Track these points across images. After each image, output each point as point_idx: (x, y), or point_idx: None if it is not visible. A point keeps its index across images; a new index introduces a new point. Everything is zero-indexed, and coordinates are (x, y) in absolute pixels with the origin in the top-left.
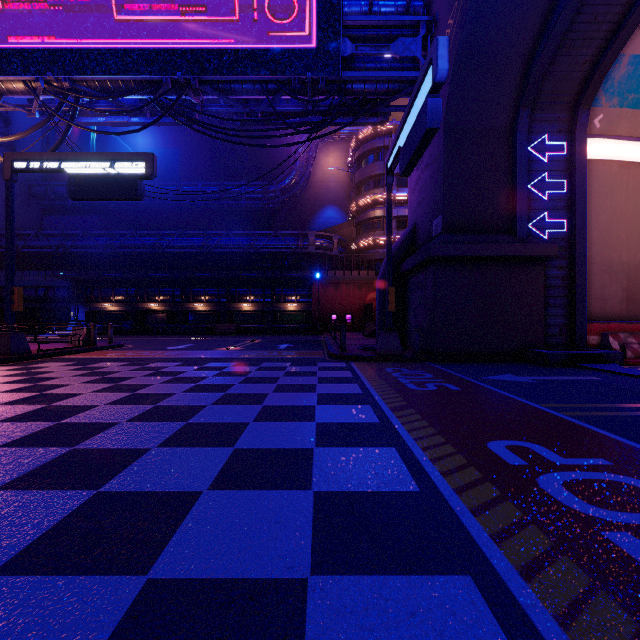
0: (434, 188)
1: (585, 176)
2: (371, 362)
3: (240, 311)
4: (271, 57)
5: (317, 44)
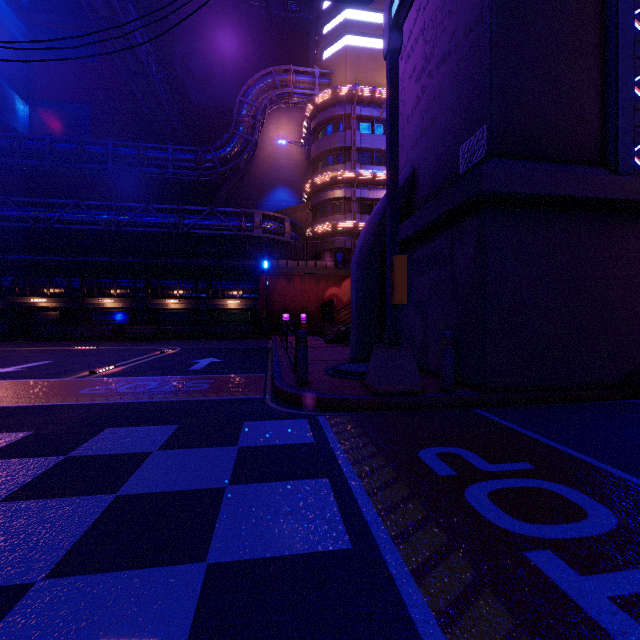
0: (464, 85)
1: None
2: (365, 415)
3: (165, 309)
4: None
5: None
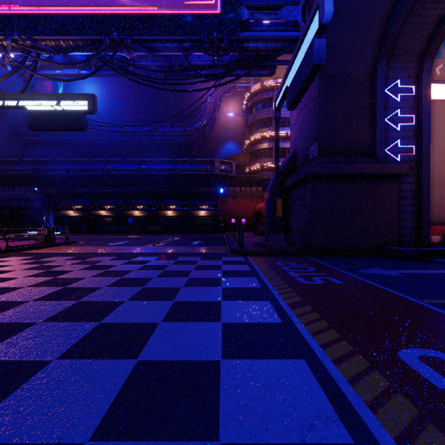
0: (311, 122)
1: (429, 112)
2: (263, 256)
3: (165, 216)
4: (186, 21)
5: (221, 10)
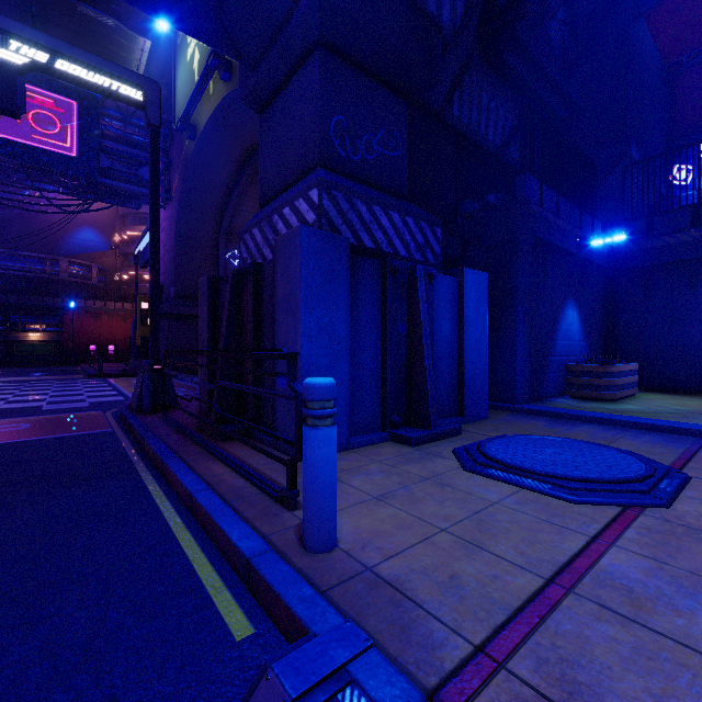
0: (171, 268)
1: None
2: (122, 378)
3: None
4: (34, 152)
5: (78, 155)
